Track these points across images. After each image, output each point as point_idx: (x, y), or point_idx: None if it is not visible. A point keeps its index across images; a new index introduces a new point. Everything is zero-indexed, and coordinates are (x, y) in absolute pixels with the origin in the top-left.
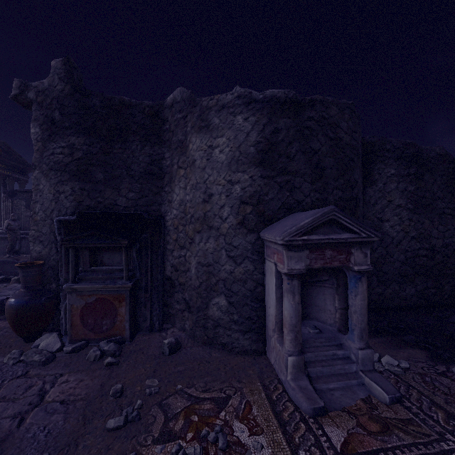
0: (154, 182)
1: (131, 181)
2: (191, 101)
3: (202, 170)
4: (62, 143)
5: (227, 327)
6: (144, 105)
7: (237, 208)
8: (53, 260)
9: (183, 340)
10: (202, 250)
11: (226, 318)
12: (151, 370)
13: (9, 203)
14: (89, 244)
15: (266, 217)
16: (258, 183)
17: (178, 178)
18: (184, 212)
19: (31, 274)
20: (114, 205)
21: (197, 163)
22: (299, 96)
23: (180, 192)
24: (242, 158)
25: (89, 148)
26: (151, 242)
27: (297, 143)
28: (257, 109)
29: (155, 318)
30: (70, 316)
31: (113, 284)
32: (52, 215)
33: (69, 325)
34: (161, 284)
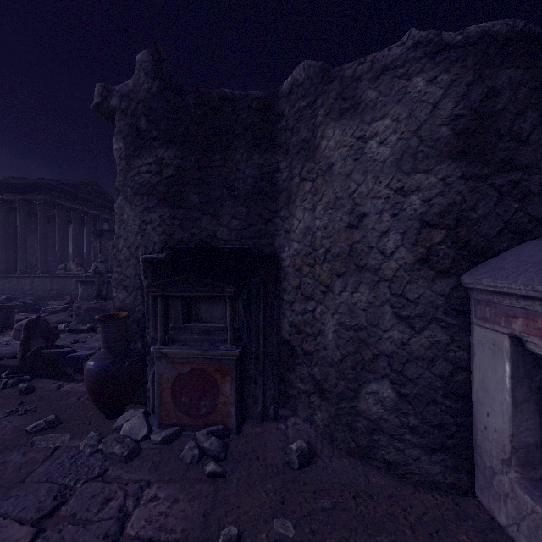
0: (265, 204)
1: (235, 204)
2: (324, 75)
3: (345, 178)
4: (149, 159)
5: (396, 435)
6: (251, 97)
7: (413, 235)
8: (139, 312)
9: (313, 441)
10: (346, 304)
11: (393, 420)
12: (277, 498)
13: (97, 244)
14: (182, 292)
15: (472, 250)
16: (456, 190)
17: (302, 196)
18: (311, 245)
19: (113, 329)
20: (212, 238)
21: (337, 167)
22: (534, 27)
23: (304, 216)
24: (424, 149)
25: (181, 162)
26: (263, 290)
27: (534, 111)
28: (453, 59)
29: (269, 400)
30: (158, 390)
31: (214, 350)
32: (137, 252)
33: (157, 403)
34: (277, 350)
